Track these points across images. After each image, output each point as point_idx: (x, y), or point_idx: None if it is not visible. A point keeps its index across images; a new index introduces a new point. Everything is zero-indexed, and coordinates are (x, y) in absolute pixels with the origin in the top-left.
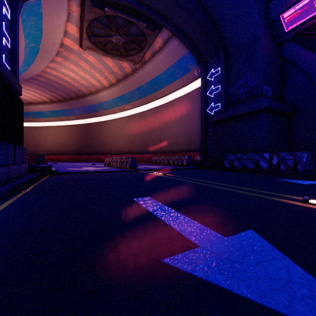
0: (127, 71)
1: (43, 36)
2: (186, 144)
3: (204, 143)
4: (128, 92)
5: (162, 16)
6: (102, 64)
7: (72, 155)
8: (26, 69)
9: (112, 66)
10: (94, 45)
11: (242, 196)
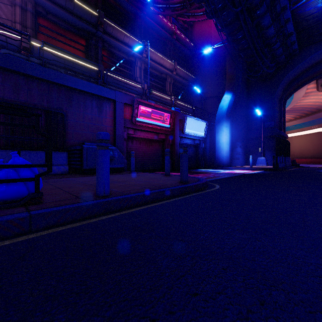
0: None
1: (293, 99)
2: None
3: None
4: None
5: None
6: None
7: (314, 158)
8: None
9: None
10: None
11: None
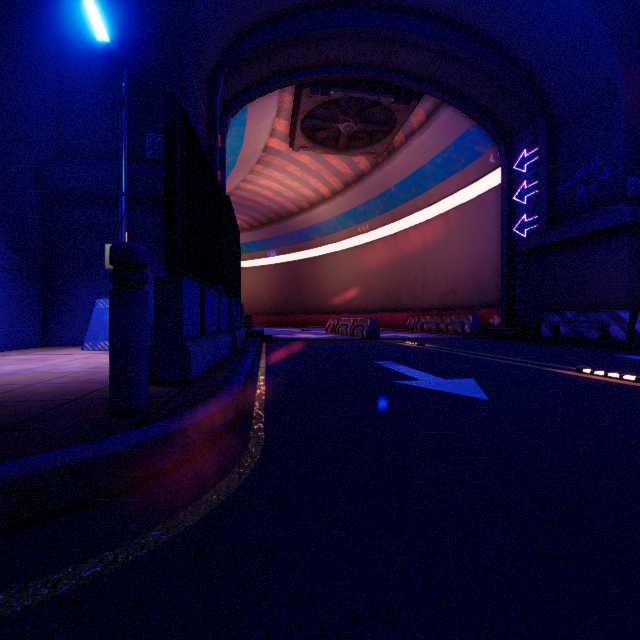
0: (361, 169)
1: (243, 145)
2: (473, 294)
3: (508, 292)
4: (364, 202)
5: (422, 78)
6: (321, 164)
7: (271, 315)
8: None
9: (337, 165)
10: (311, 141)
11: (505, 365)
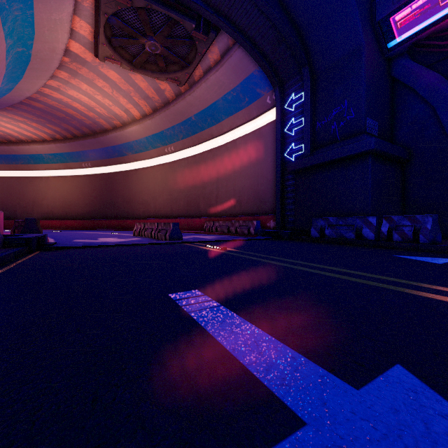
0: (167, 96)
1: (36, 36)
2: (254, 204)
3: (281, 202)
4: (170, 127)
5: (219, 12)
6: (130, 85)
7: (86, 219)
8: (11, 88)
9: (146, 88)
10: (117, 53)
11: (353, 287)
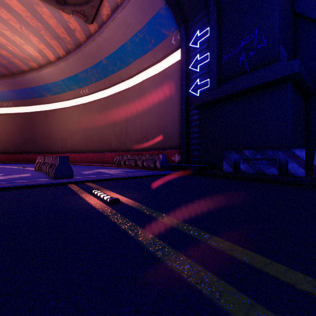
0: (78, 38)
1: None
2: (159, 139)
3: (186, 137)
4: (83, 70)
5: None
6: (38, 21)
7: (8, 154)
8: None
9: (55, 26)
10: None
11: None
